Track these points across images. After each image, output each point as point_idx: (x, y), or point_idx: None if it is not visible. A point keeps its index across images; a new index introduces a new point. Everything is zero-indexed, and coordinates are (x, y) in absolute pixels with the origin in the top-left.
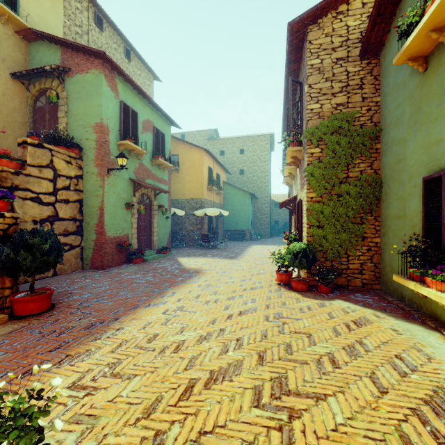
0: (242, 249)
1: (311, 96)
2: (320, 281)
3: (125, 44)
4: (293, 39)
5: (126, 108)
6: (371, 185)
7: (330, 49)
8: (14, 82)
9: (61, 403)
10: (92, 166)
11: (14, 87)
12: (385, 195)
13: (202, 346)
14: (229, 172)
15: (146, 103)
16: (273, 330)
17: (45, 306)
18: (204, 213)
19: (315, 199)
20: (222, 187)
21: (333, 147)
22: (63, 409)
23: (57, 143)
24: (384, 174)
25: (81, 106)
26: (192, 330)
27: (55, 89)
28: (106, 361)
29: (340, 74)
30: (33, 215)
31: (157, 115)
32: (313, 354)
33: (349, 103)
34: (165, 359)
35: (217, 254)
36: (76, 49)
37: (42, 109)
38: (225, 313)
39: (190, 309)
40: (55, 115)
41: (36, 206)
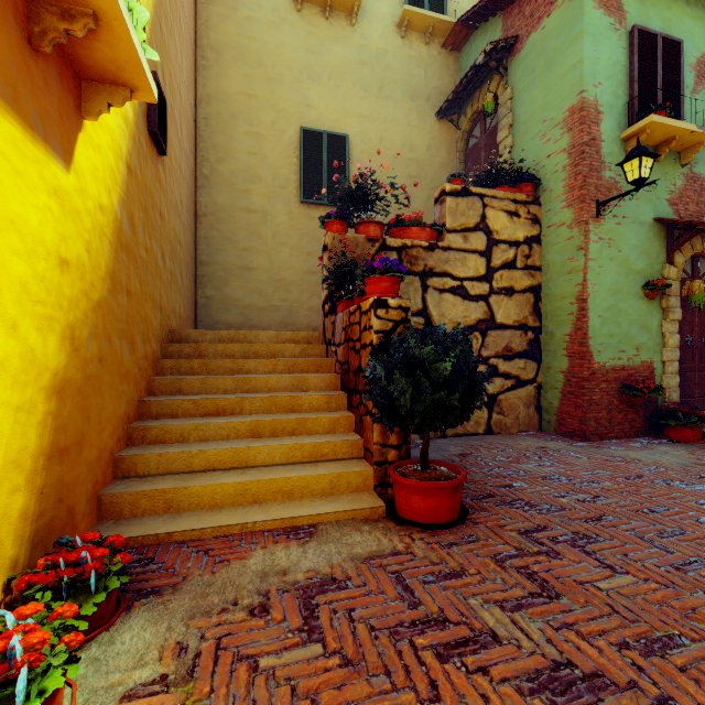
0: None
1: None
2: None
3: None
4: None
5: (647, 39)
6: None
7: None
8: (440, 125)
9: None
10: (558, 210)
11: (440, 133)
12: None
13: None
14: None
15: None
16: None
17: (445, 511)
18: None
19: None
20: None
21: None
22: None
23: (493, 184)
24: None
25: (537, 95)
26: None
27: None
28: None
29: None
30: (453, 318)
31: None
32: None
33: None
34: None
35: None
36: None
37: (475, 148)
38: None
39: None
40: (493, 146)
41: (458, 303)
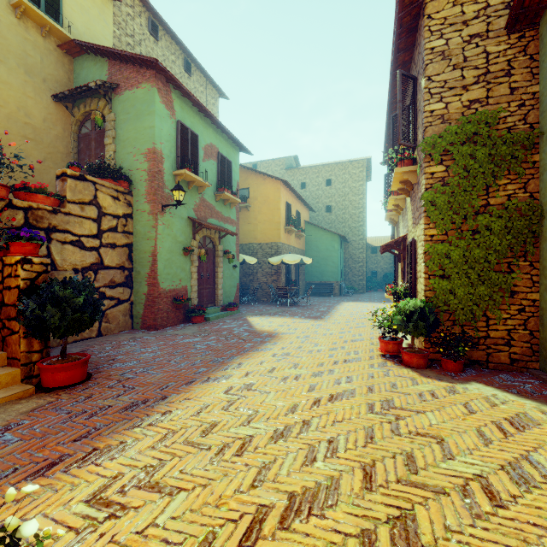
0: (329, 306)
1: (430, 92)
2: (444, 355)
3: (185, 55)
4: (403, 17)
5: (184, 129)
6: (525, 216)
7: (460, 23)
8: (56, 105)
9: (72, 528)
10: (143, 202)
11: (56, 112)
12: None
13: (277, 448)
14: (312, 208)
15: (208, 123)
16: (382, 428)
17: (79, 376)
18: (280, 261)
19: (437, 238)
20: (303, 228)
21: (465, 162)
22: (73, 540)
23: (102, 175)
24: None
25: (131, 130)
26: (264, 420)
27: (101, 111)
28: (143, 461)
29: (475, 58)
30: (73, 262)
31: (222, 138)
32: (452, 477)
33: (489, 98)
34: (223, 465)
35: (298, 313)
36: (125, 60)
37: (87, 136)
38: (310, 396)
39: (261, 387)
40: (101, 143)
41: (77, 252)
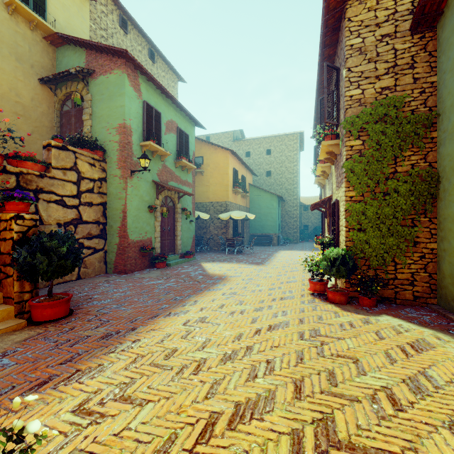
0: (269, 254)
1: (350, 81)
2: (361, 293)
3: (149, 45)
4: (328, 19)
5: (149, 108)
6: (425, 181)
7: (374, 25)
8: (42, 87)
9: (62, 432)
10: (115, 168)
11: (42, 93)
12: (444, 192)
13: (226, 368)
14: (255, 173)
15: (169, 103)
16: (310, 352)
17: (63, 312)
18: (229, 217)
19: (355, 199)
20: (247, 189)
21: (377, 137)
22: (63, 441)
23: (81, 146)
24: (443, 167)
25: (105, 108)
26: (215, 346)
27: (80, 92)
28: (118, 380)
29: (386, 53)
30: (57, 218)
31: (181, 115)
32: (364, 388)
33: (397, 86)
34: (182, 381)
35: (243, 260)
36: (100, 50)
37: (68, 113)
38: (252, 327)
39: (213, 320)
40: (80, 119)
41: (60, 209)
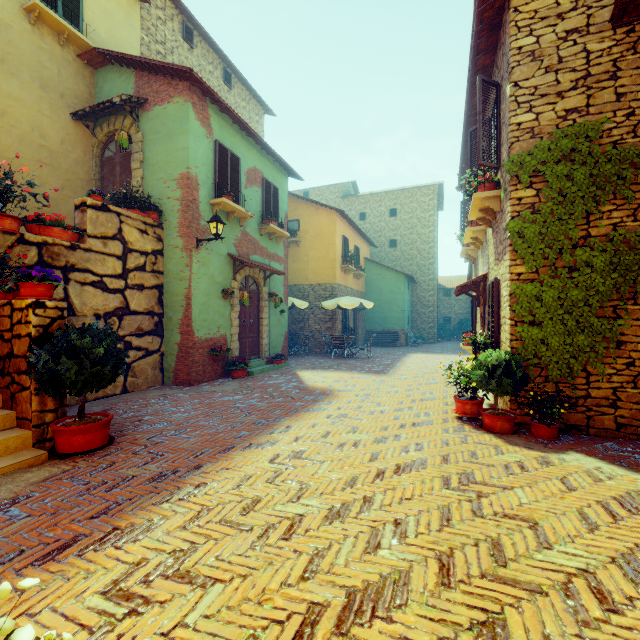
0: (394, 359)
1: (517, 101)
2: (535, 418)
3: (224, 64)
4: (484, 11)
5: (223, 151)
6: (635, 250)
7: (554, 17)
8: (76, 125)
9: (85, 626)
10: (175, 236)
11: (76, 132)
12: None
13: (333, 531)
14: (373, 243)
15: (251, 143)
16: (461, 508)
17: (99, 440)
18: (336, 305)
19: (525, 277)
20: (363, 266)
21: (560, 184)
22: None
23: (128, 205)
24: None
25: (161, 152)
26: (317, 496)
27: (127, 130)
28: (172, 544)
29: (572, 58)
30: (94, 306)
31: (268, 160)
32: (551, 571)
33: (590, 106)
34: (267, 550)
35: (357, 367)
36: (155, 71)
37: (111, 160)
38: (372, 467)
39: (313, 455)
40: (127, 168)
41: (99, 294)
